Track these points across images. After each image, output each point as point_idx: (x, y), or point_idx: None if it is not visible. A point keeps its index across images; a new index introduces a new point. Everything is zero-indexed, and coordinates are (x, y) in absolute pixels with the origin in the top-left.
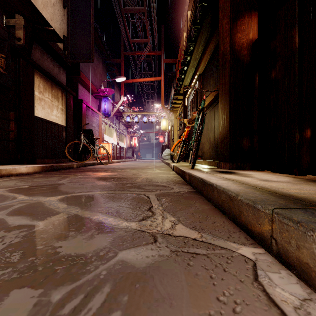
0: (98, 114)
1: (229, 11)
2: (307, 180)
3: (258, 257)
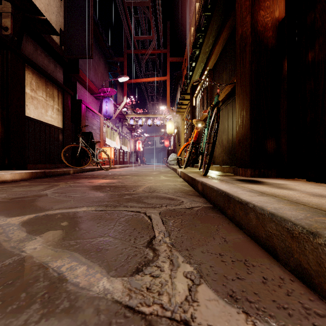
0: (100, 116)
1: None
2: None
3: None
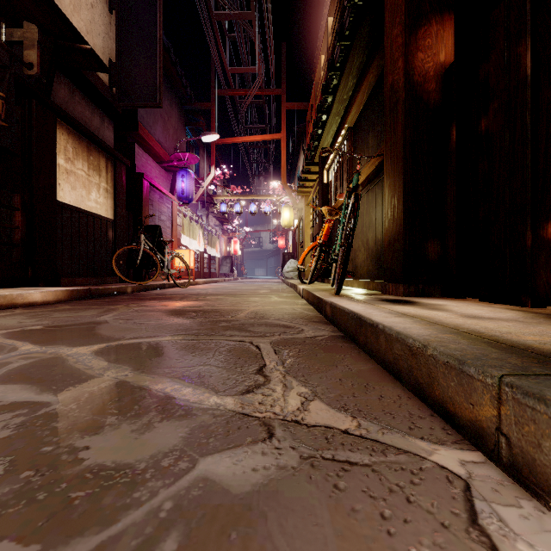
0: (172, 199)
1: (404, 13)
2: (550, 316)
3: (472, 471)
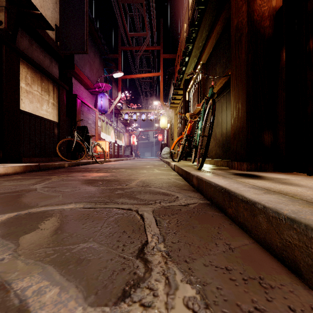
0: (95, 111)
1: None
2: None
3: None
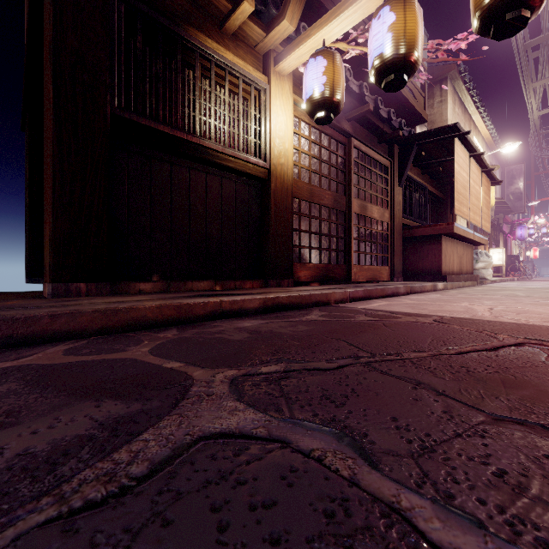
0: (510, 238)
1: None
2: None
3: None
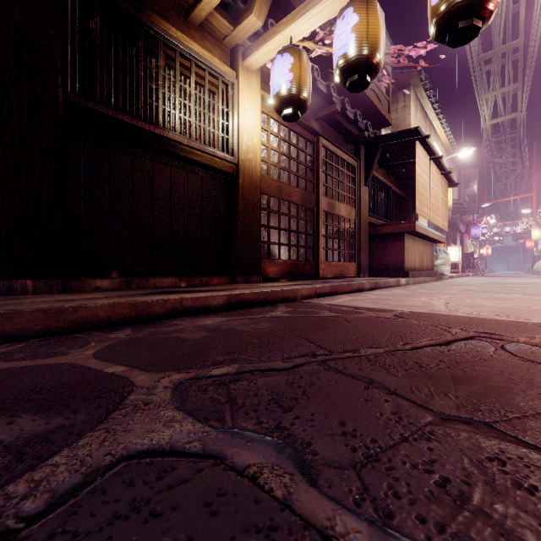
0: (466, 237)
1: None
2: None
3: None
